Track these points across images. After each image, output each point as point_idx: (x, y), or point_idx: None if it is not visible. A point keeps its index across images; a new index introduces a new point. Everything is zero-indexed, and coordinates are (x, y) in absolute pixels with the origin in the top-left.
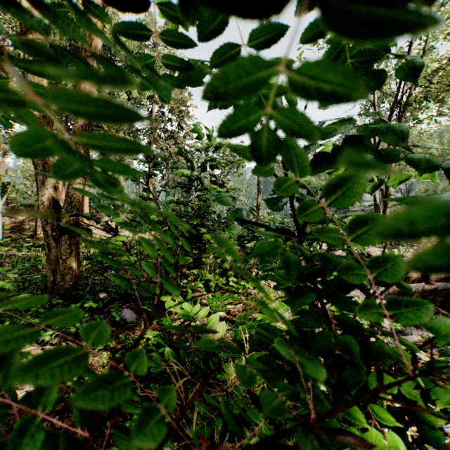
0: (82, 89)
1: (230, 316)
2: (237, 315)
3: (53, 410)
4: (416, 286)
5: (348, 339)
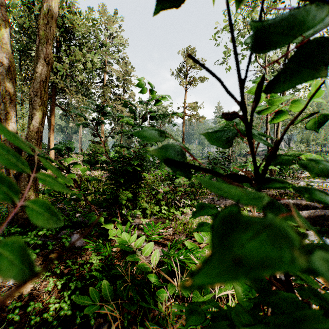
0: (39, 51)
1: (163, 239)
2: (168, 238)
3: None
4: (308, 213)
5: None
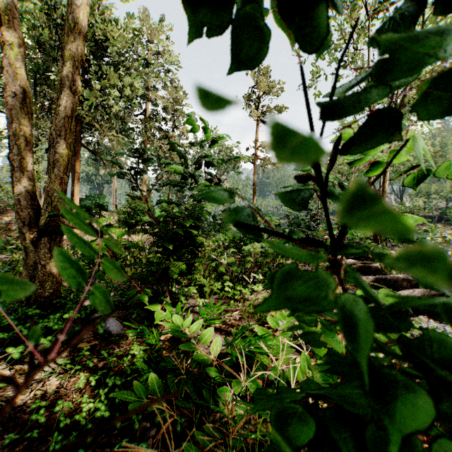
0: (63, 78)
1: (226, 326)
2: (233, 324)
3: None
4: (422, 291)
5: None
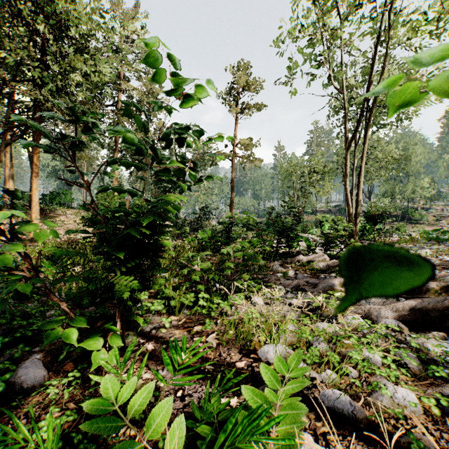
0: None
1: (199, 359)
2: (208, 356)
3: None
4: (432, 301)
5: None
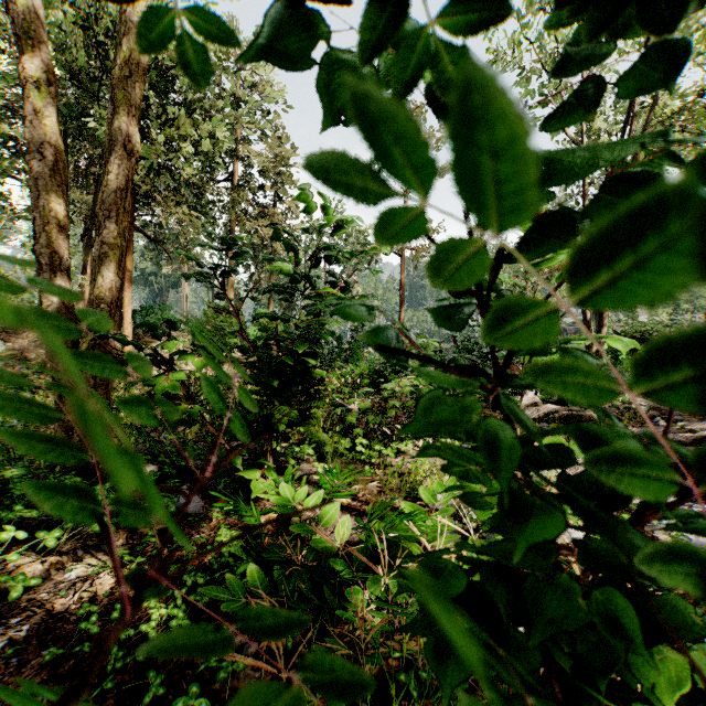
0: (115, 131)
1: (358, 503)
2: (369, 501)
3: (55, 674)
4: None
5: (610, 599)
